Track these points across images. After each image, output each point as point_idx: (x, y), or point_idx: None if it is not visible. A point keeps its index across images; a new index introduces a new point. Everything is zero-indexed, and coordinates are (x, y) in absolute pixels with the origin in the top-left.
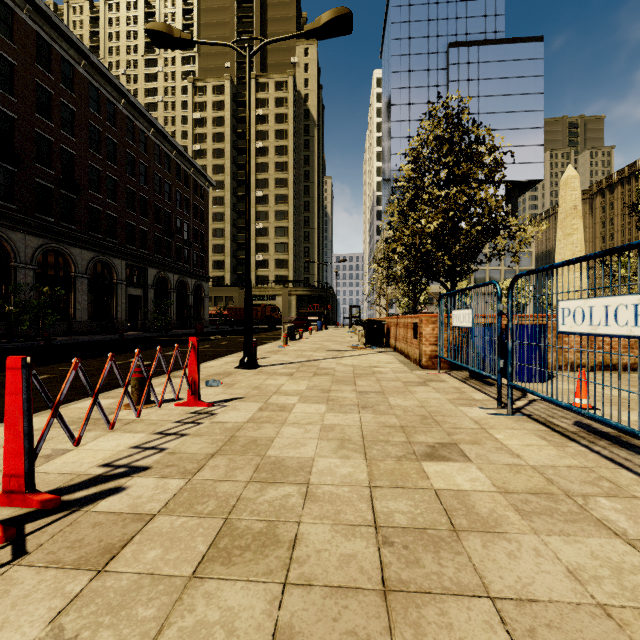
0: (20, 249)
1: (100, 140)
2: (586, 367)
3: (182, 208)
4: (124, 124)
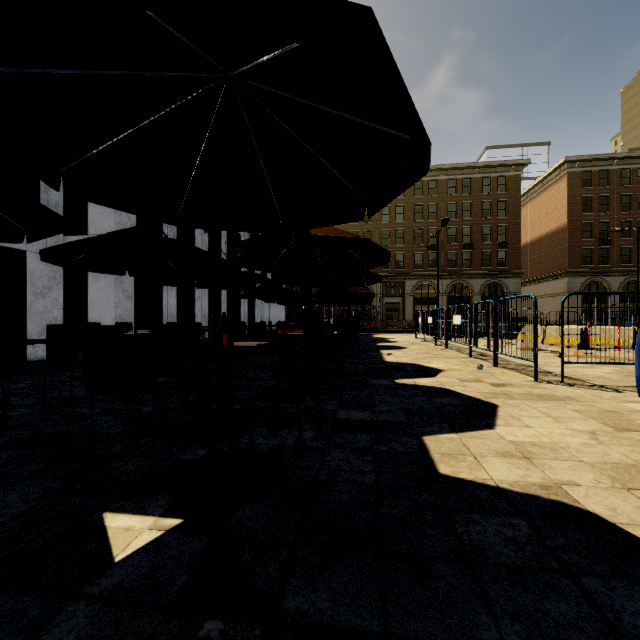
0: (611, 285)
1: None
2: None
3: None
4: None
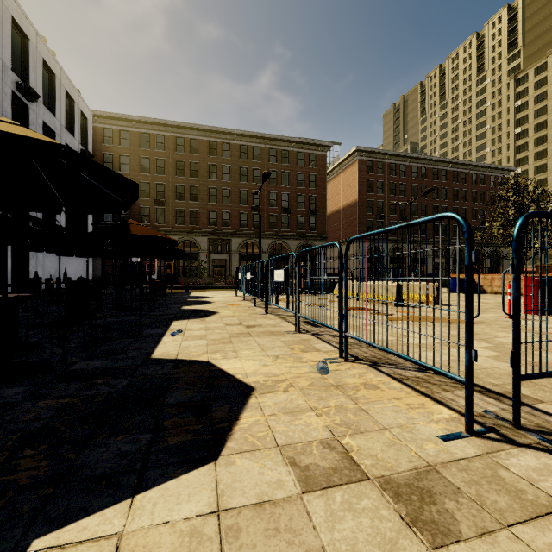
0: (385, 249)
1: (417, 190)
2: (500, 293)
3: (477, 201)
4: (431, 173)
